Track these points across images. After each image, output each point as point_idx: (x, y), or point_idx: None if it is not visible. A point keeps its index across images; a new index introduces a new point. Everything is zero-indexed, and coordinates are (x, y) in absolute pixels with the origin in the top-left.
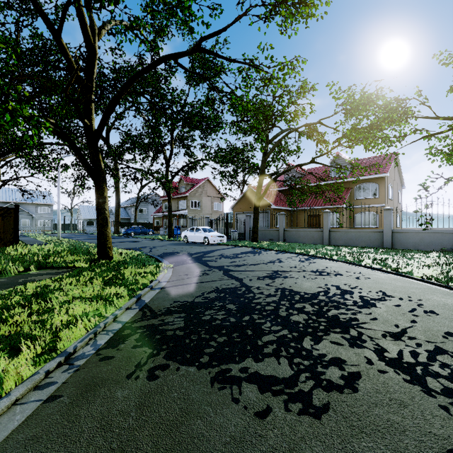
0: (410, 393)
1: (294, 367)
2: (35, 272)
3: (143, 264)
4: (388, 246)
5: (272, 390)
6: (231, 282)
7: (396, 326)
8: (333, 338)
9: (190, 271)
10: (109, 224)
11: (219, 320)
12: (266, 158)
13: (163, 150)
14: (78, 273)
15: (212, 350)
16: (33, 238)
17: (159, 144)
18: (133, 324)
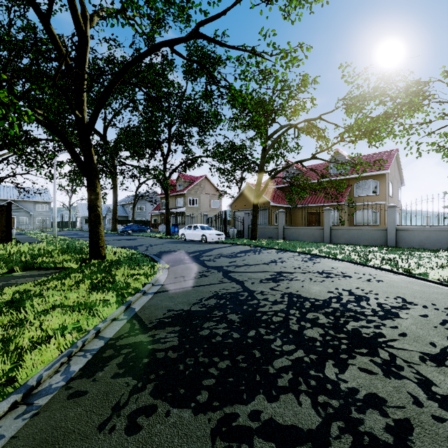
0: None
1: (320, 411)
2: (20, 274)
3: (137, 264)
4: (392, 245)
5: None
6: (231, 285)
7: (433, 345)
8: (360, 363)
9: (186, 272)
10: (102, 222)
11: (219, 337)
12: (265, 154)
13: (160, 147)
14: (65, 275)
15: (212, 382)
16: (29, 236)
17: (156, 140)
18: (117, 341)
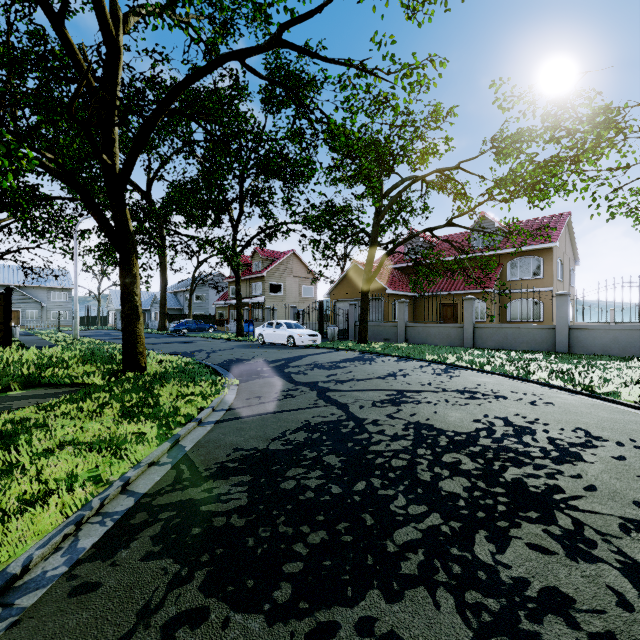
0: None
1: (469, 618)
2: (19, 394)
3: (192, 379)
4: (563, 350)
5: None
6: (329, 410)
7: (638, 505)
8: (529, 536)
9: (264, 391)
10: (141, 317)
11: (311, 492)
12: (380, 219)
13: (228, 209)
14: (84, 395)
15: (299, 568)
16: (39, 338)
17: (223, 199)
18: (155, 499)
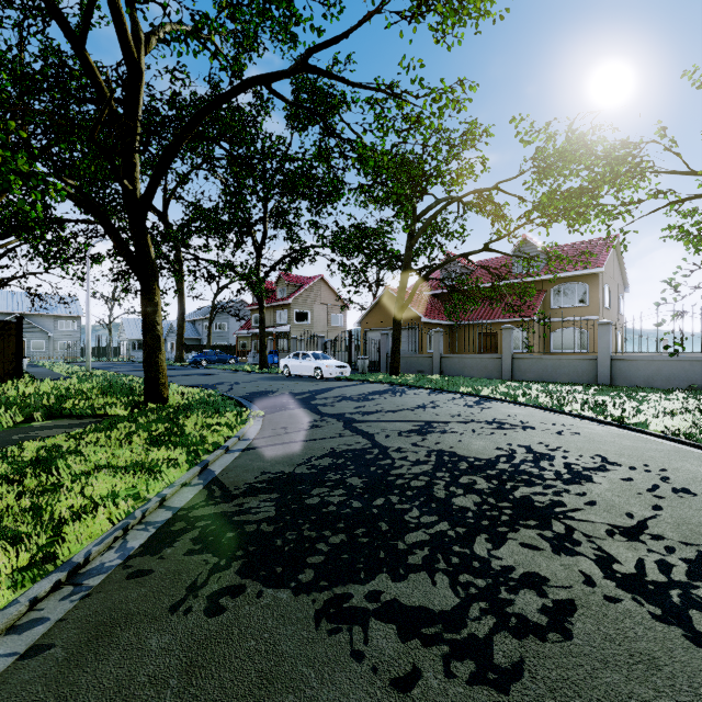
0: (665, 642)
1: (459, 591)
2: (42, 424)
3: (216, 410)
4: (604, 382)
5: (421, 635)
6: (355, 439)
7: (629, 516)
8: (524, 538)
9: (290, 422)
10: (163, 347)
11: (333, 506)
12: (412, 243)
13: (251, 231)
14: (110, 425)
15: (320, 559)
16: (48, 370)
17: (245, 221)
18: (191, 512)
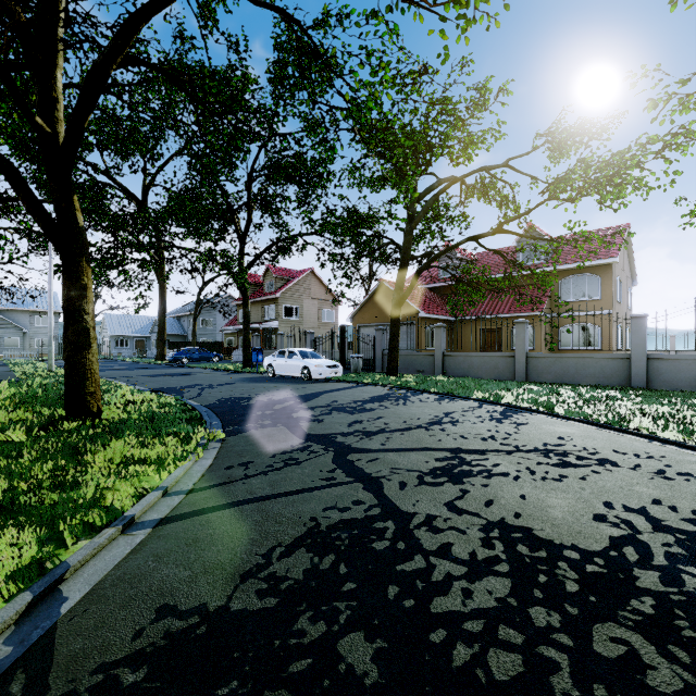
0: None
1: None
2: None
3: (158, 431)
4: (639, 385)
5: None
6: (352, 493)
7: None
8: None
9: (257, 452)
10: (93, 344)
11: None
12: (413, 226)
13: (233, 217)
14: None
15: None
16: (7, 369)
17: (227, 206)
18: None
